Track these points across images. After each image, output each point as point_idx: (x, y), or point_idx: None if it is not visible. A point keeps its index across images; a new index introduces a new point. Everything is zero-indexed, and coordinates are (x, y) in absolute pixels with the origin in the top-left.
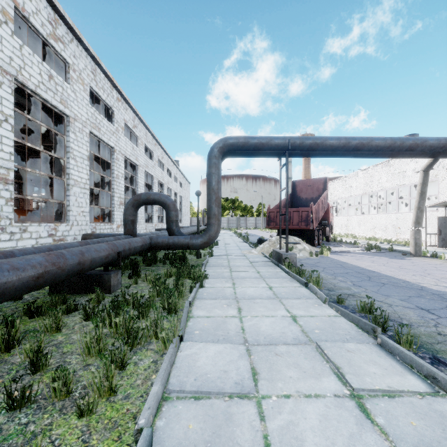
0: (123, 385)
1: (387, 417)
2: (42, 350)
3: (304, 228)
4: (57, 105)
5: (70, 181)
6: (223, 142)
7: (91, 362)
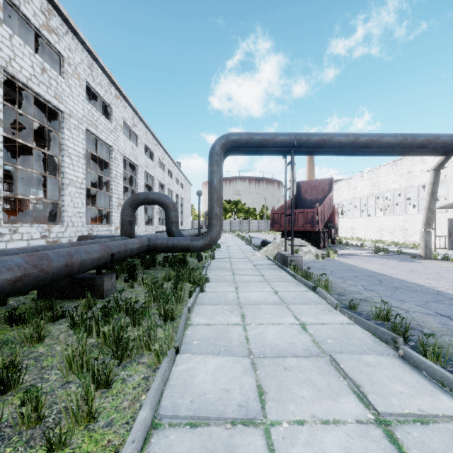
0: (107, 409)
1: (424, 450)
2: (17, 364)
3: (310, 230)
4: (51, 99)
5: (65, 181)
6: (226, 139)
7: (72, 378)
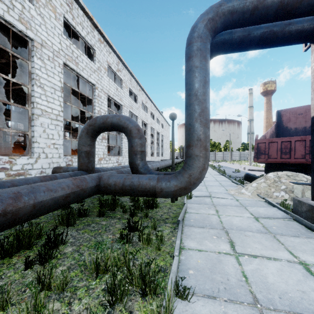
0: None
1: None
2: None
3: None
4: (14, 22)
5: (35, 111)
6: (215, 9)
7: None
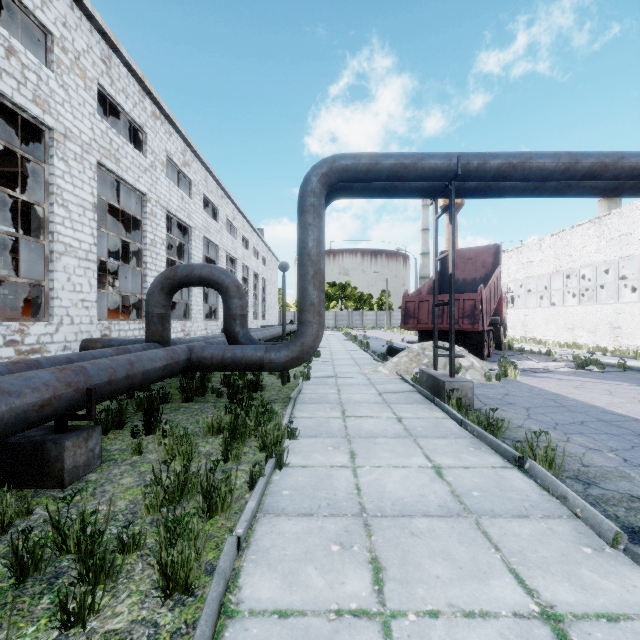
0: None
1: None
2: None
3: (469, 329)
4: (26, 105)
5: (56, 246)
6: (329, 165)
7: None
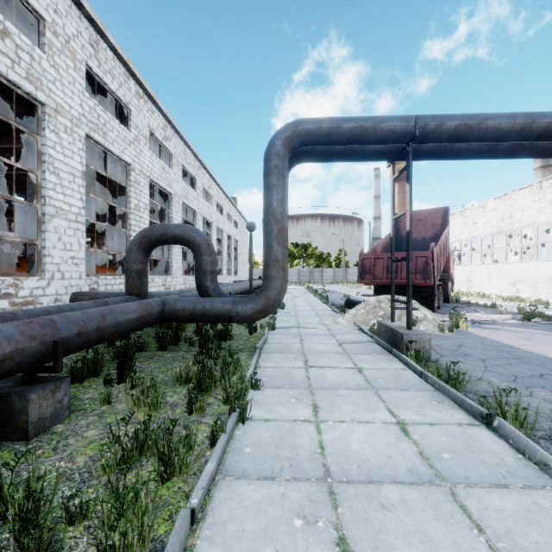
0: None
1: None
2: None
3: (421, 284)
4: (20, 82)
5: (48, 209)
6: (293, 129)
7: None
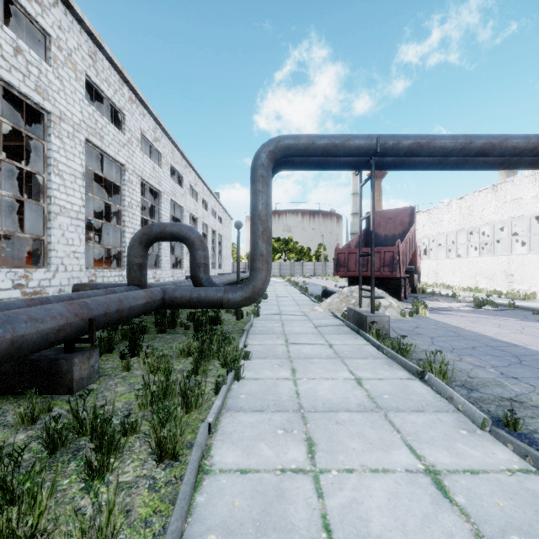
0: None
1: None
2: None
3: (388, 276)
4: (30, 93)
5: (53, 208)
6: (275, 144)
7: None
